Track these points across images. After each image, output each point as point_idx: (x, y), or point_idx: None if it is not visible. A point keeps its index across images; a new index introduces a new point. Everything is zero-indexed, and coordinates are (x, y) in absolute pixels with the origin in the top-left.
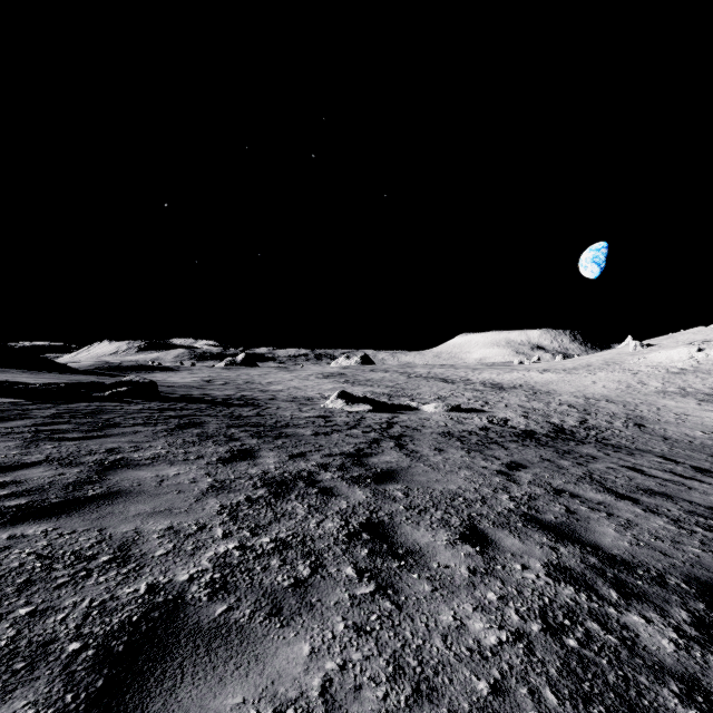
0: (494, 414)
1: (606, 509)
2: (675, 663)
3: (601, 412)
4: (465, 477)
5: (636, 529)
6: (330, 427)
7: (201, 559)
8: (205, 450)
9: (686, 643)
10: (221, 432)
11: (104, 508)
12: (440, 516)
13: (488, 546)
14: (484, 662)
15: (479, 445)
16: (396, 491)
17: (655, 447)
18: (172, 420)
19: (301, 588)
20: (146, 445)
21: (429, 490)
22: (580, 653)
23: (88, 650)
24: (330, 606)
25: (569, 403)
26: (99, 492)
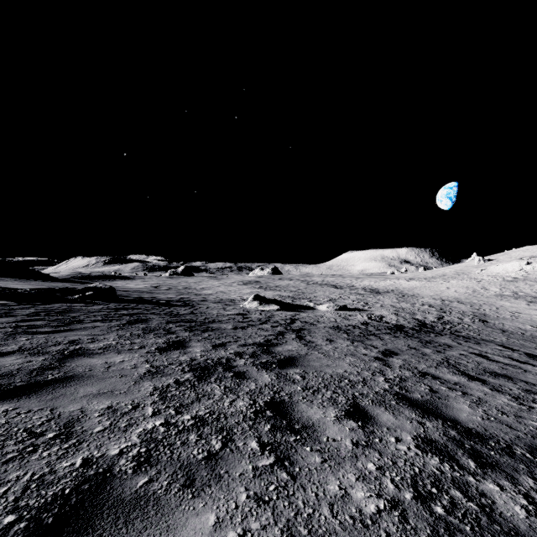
0: (372, 312)
1: (461, 389)
2: (528, 529)
3: (453, 311)
4: (349, 362)
5: (486, 406)
6: (246, 322)
7: (131, 435)
8: (147, 341)
9: (535, 509)
10: (161, 327)
11: (58, 390)
12: (330, 395)
13: (368, 421)
14: (364, 530)
15: (361, 336)
16: (295, 375)
17: (496, 338)
18: (124, 317)
19: (212, 461)
20: (101, 337)
21: (321, 374)
22: (447, 520)
23: (21, 522)
24: (235, 477)
25: (429, 304)
26: (57, 377)
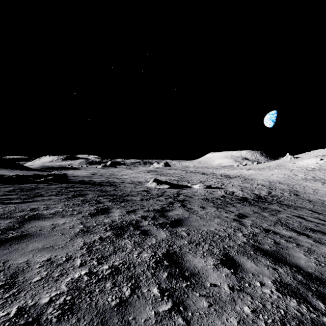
0: (227, 189)
1: (294, 241)
2: None
3: (277, 188)
4: (217, 223)
5: (315, 254)
6: (149, 196)
7: (61, 284)
8: (83, 209)
9: None
10: (94, 199)
11: (13, 246)
12: (207, 247)
13: (237, 268)
14: None
15: (222, 205)
16: (182, 232)
17: (306, 205)
18: (70, 193)
19: (123, 307)
20: (53, 206)
21: (200, 231)
22: None
23: None
24: (141, 324)
25: (262, 184)
26: (15, 235)
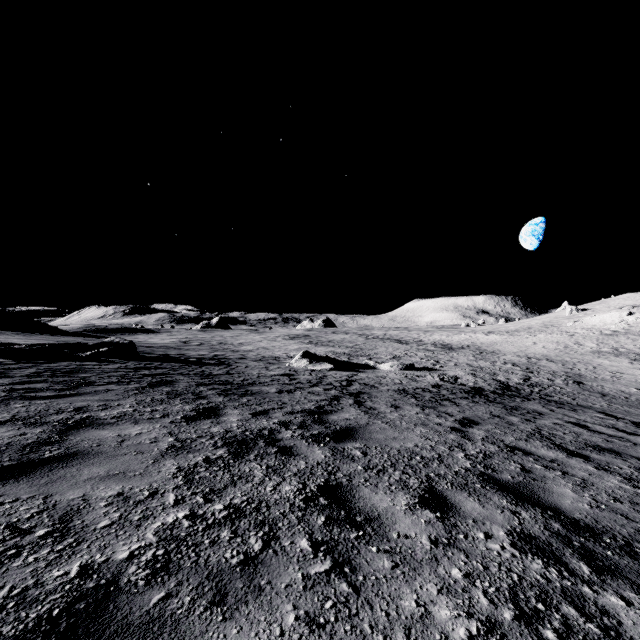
0: (444, 373)
1: (560, 467)
2: None
3: (542, 370)
4: (421, 434)
5: (593, 489)
6: (293, 384)
7: (146, 532)
8: (171, 408)
9: None
10: (189, 390)
11: (56, 472)
12: (398, 477)
13: (448, 511)
14: None
15: (432, 401)
16: (354, 450)
17: (595, 403)
18: (145, 379)
19: (250, 567)
20: (115, 403)
21: (387, 449)
22: None
23: None
24: (280, 590)
25: (513, 362)
26: (56, 454)
